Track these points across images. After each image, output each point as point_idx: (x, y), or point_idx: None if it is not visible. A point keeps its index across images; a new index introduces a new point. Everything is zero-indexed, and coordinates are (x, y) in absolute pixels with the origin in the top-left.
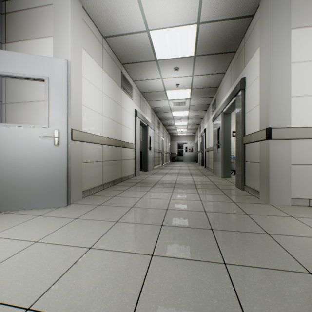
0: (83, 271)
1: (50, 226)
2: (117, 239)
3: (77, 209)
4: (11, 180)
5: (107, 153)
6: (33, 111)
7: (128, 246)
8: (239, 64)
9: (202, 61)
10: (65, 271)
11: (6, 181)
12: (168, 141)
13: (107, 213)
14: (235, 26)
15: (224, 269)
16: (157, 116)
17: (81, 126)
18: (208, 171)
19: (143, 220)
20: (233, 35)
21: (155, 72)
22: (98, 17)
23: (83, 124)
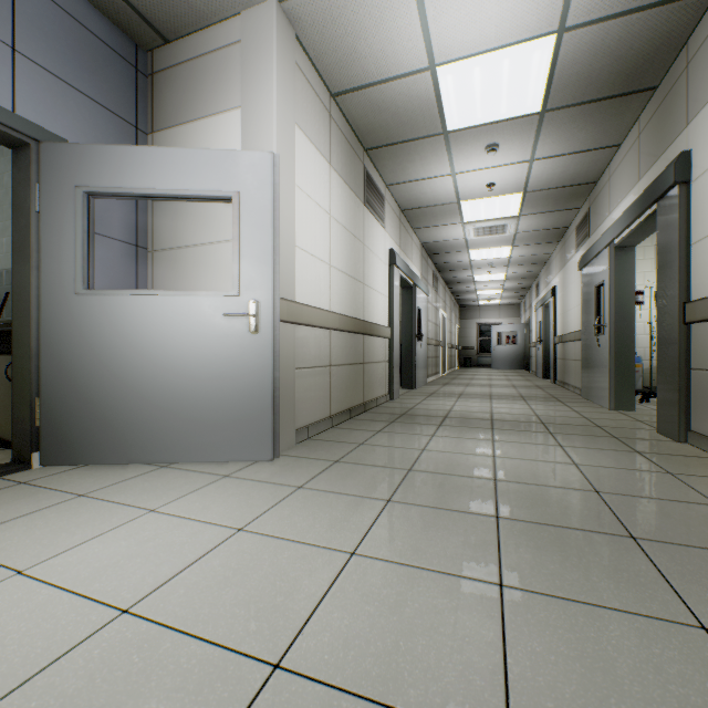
0: (358, 603)
1: (255, 499)
2: (405, 540)
3: (294, 468)
4: (173, 402)
5: (337, 349)
6: (202, 264)
7: (435, 558)
8: (669, 117)
9: (561, 121)
10: (320, 597)
11: (164, 404)
12: (456, 320)
13: (361, 480)
14: (661, 23)
15: (707, 644)
16: (433, 263)
17: (294, 291)
18: (567, 393)
19: (448, 502)
20: (655, 47)
21: (439, 160)
22: (325, 53)
23: (296, 287)
